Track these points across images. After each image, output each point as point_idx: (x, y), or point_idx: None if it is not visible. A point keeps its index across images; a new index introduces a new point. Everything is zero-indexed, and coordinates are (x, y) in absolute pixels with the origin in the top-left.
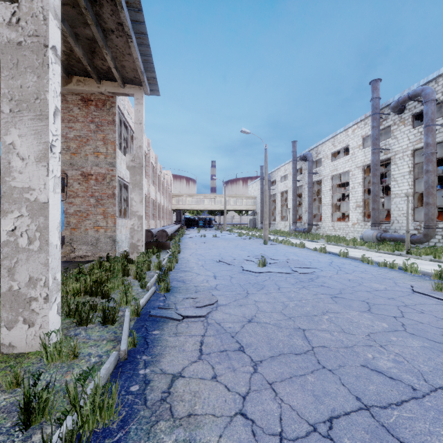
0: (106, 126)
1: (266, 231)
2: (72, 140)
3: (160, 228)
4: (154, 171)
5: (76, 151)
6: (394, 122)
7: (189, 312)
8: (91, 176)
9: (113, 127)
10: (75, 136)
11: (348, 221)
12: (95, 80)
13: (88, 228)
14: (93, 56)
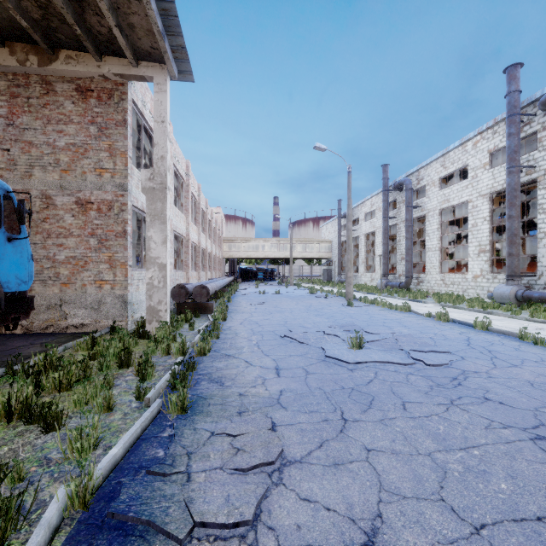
0: (114, 129)
1: (349, 287)
2: (62, 150)
3: (203, 283)
4: (196, 205)
5: (69, 168)
6: (544, 126)
7: (213, 496)
8: (91, 204)
9: (124, 130)
10: (67, 144)
11: (466, 273)
12: (93, 54)
13: (86, 282)
14: (81, 7)
